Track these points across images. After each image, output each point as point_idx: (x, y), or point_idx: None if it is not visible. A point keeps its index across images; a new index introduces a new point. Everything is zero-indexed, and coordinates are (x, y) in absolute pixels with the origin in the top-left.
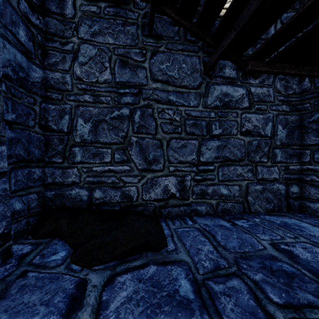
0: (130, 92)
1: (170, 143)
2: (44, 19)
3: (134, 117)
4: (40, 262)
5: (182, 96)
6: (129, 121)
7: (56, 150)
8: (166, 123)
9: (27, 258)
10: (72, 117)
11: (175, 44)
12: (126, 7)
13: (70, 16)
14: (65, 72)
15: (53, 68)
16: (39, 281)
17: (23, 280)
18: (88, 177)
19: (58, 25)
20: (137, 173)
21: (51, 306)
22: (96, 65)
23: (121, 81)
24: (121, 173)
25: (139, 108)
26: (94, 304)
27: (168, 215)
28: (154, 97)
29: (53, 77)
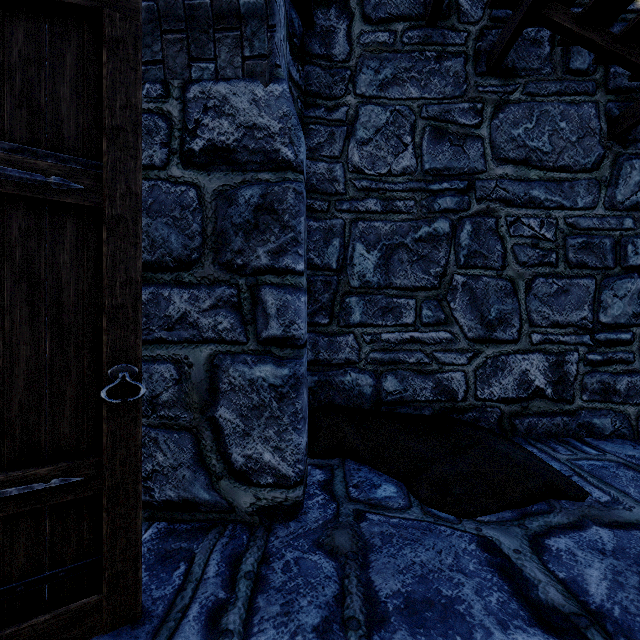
0: (452, 189)
1: (533, 285)
2: (303, 69)
3: (459, 236)
4: (367, 498)
5: (559, 189)
6: (450, 245)
7: (320, 302)
8: (525, 245)
9: (336, 490)
10: (345, 242)
11: (543, 83)
12: (444, 23)
13: (342, 58)
14: (332, 160)
15: (315, 155)
16: (402, 530)
17: (372, 526)
18: (373, 352)
19: (323, 76)
20: (466, 346)
21: (473, 576)
22: (387, 142)
23: (434, 169)
24: (434, 346)
25: (470, 219)
26: (553, 584)
27: (528, 431)
28: (500, 195)
29: (315, 171)
